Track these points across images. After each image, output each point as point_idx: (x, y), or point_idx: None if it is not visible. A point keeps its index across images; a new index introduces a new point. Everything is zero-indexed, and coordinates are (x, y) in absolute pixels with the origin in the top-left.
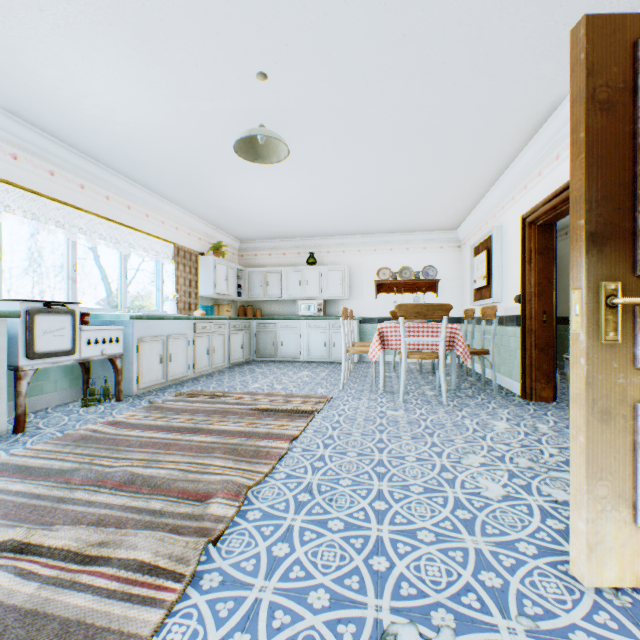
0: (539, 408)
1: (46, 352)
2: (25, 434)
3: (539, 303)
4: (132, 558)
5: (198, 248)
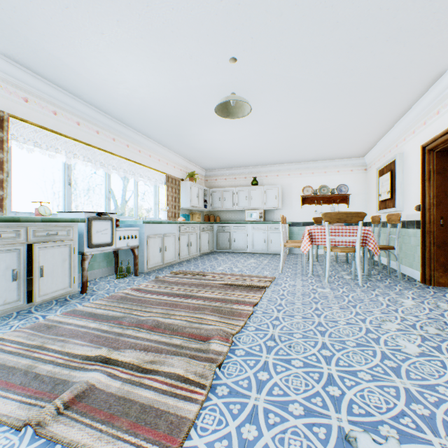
0: (438, 291)
1: (98, 244)
2: (87, 294)
3: (437, 211)
4: (172, 372)
5: (179, 176)
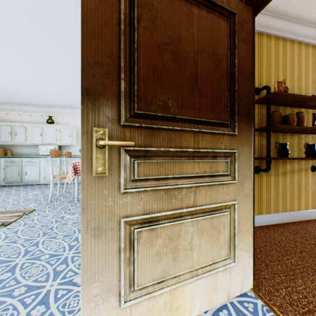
0: None
1: None
2: None
3: None
4: None
5: None
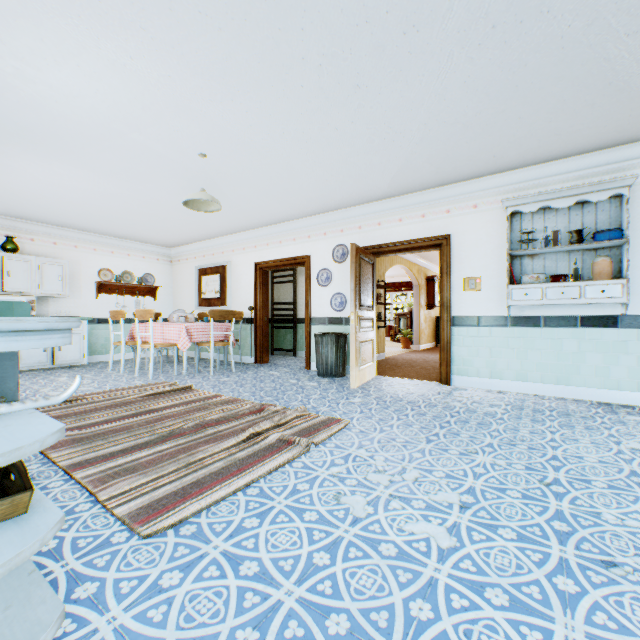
0: (270, 365)
1: None
2: None
3: (265, 311)
4: (296, 416)
5: None
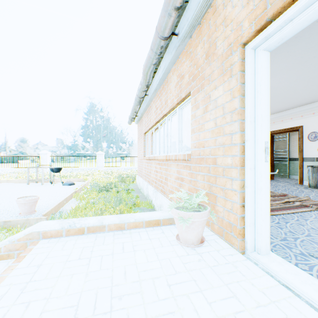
0: (275, 181)
1: None
2: None
3: (271, 155)
4: (305, 199)
5: None
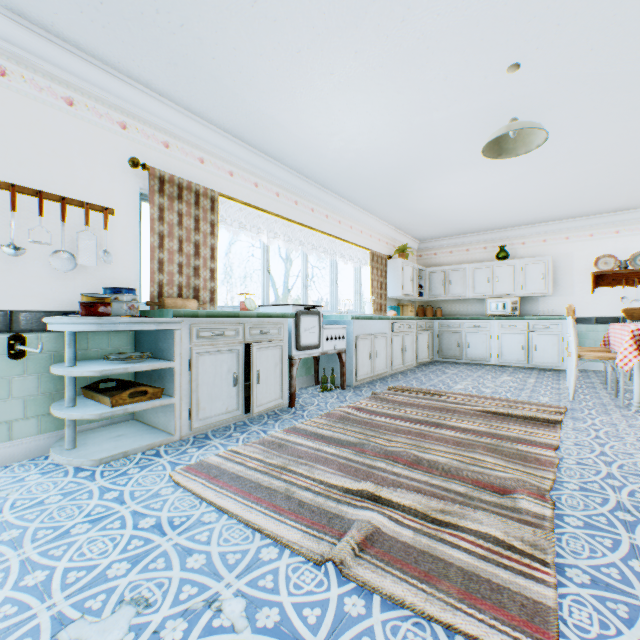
0: None
1: (305, 345)
2: (296, 409)
3: None
4: (482, 531)
5: (385, 252)
